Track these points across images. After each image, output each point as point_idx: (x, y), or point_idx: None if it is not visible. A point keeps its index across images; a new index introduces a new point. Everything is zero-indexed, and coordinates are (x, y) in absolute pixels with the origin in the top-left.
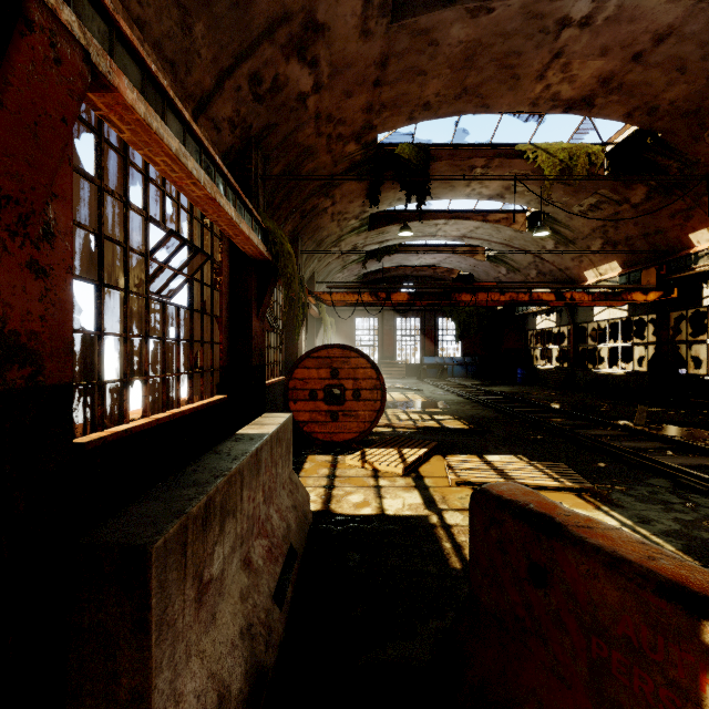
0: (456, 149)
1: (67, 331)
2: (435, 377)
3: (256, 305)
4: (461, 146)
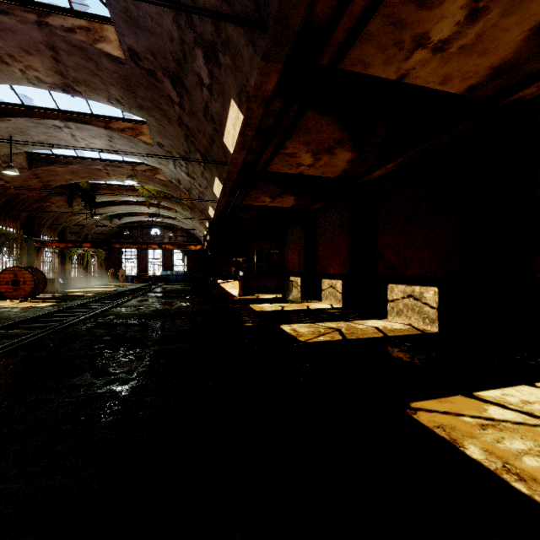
0: (109, 186)
1: None
2: (167, 282)
3: None
4: (111, 185)
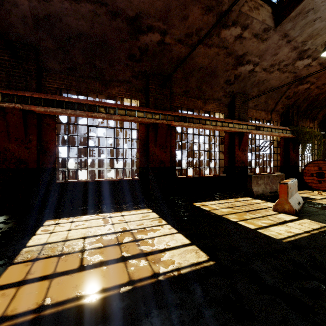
0: None
1: (247, 160)
2: None
3: (292, 149)
4: None
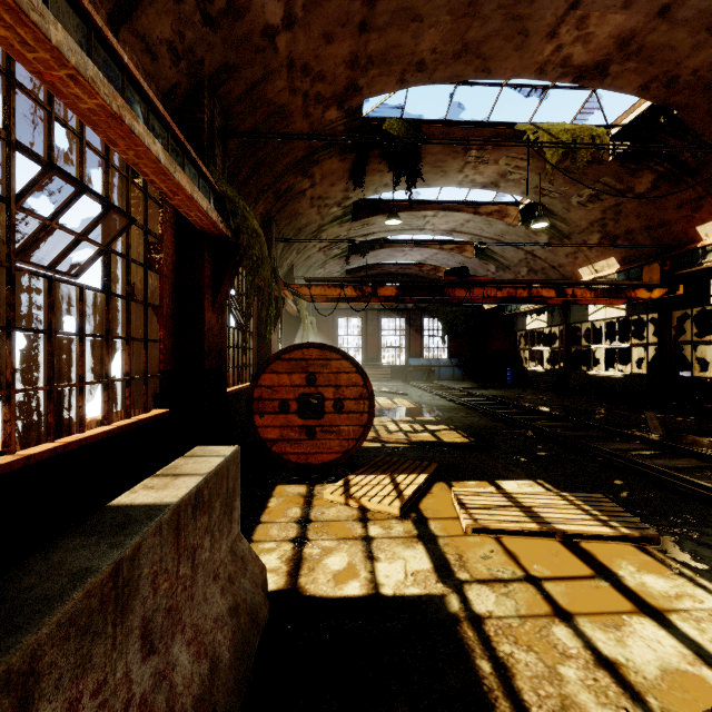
0: (450, 126)
1: None
2: (422, 379)
3: (211, 293)
4: (455, 124)
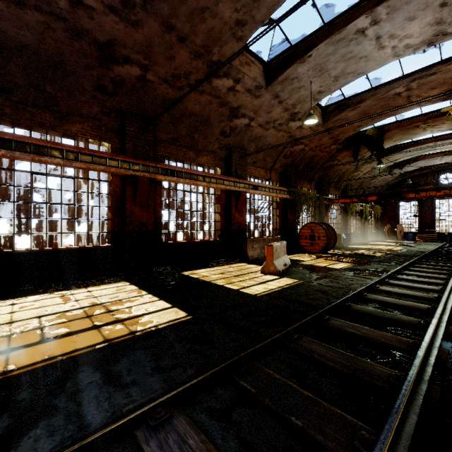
0: (400, 122)
1: (245, 222)
2: None
3: (290, 211)
4: (403, 120)
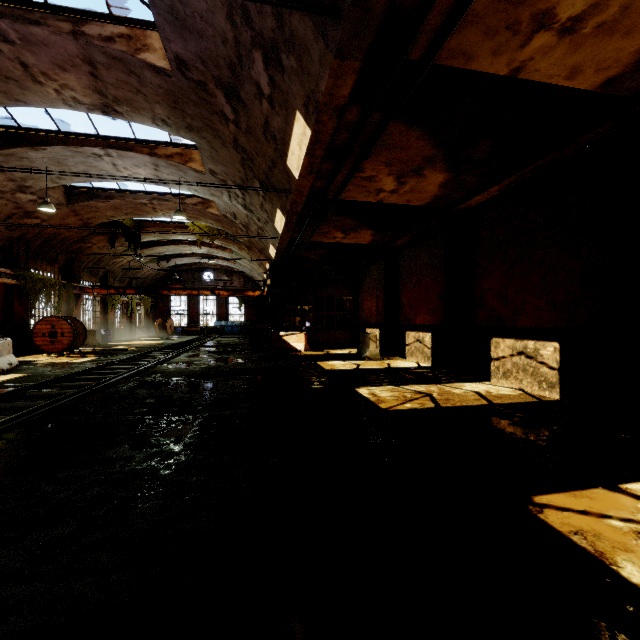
0: (156, 223)
1: None
2: (221, 334)
3: (19, 301)
4: (158, 222)
